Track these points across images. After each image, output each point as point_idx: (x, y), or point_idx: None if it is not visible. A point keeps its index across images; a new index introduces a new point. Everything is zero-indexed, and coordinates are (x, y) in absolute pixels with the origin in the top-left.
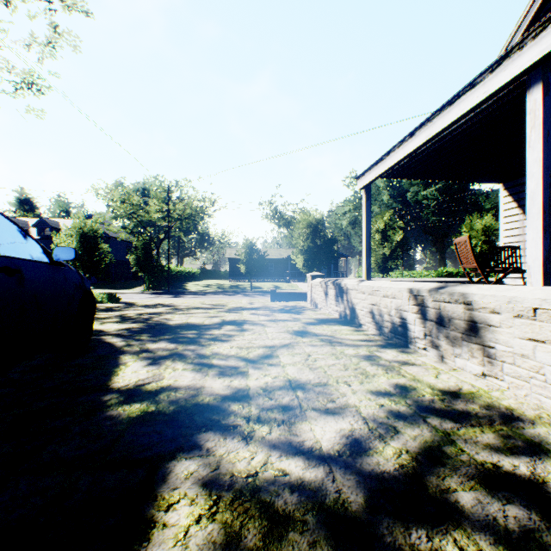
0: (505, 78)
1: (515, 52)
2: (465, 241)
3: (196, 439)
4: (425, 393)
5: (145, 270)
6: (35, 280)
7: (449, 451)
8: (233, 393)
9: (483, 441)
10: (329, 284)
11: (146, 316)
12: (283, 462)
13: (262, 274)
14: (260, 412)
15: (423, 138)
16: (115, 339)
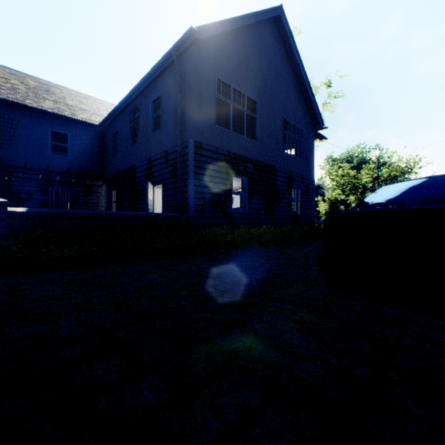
0: None
1: None
2: None
3: None
4: None
5: None
6: None
7: None
8: None
9: None
10: None
11: None
12: None
13: None
14: None
15: None
16: None
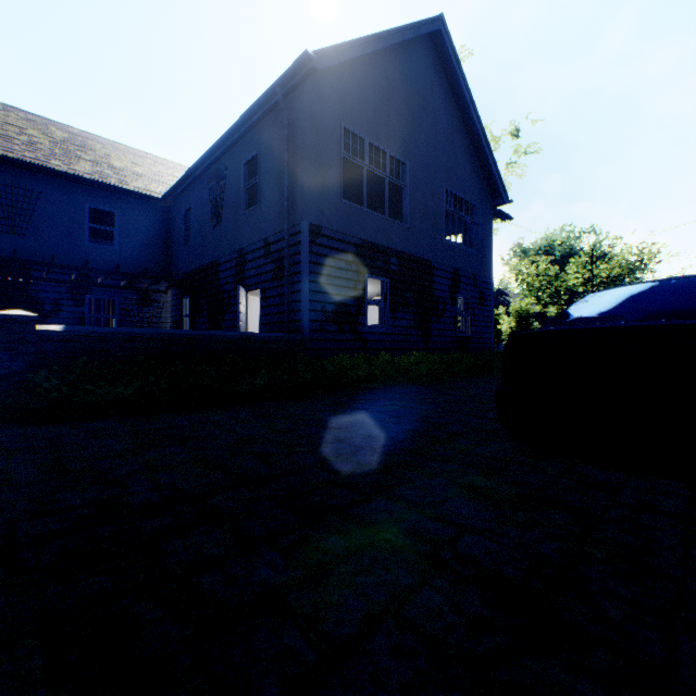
0: None
1: None
2: None
3: None
4: None
5: None
6: None
7: None
8: None
9: None
10: None
11: None
12: None
13: None
14: None
15: None
16: None
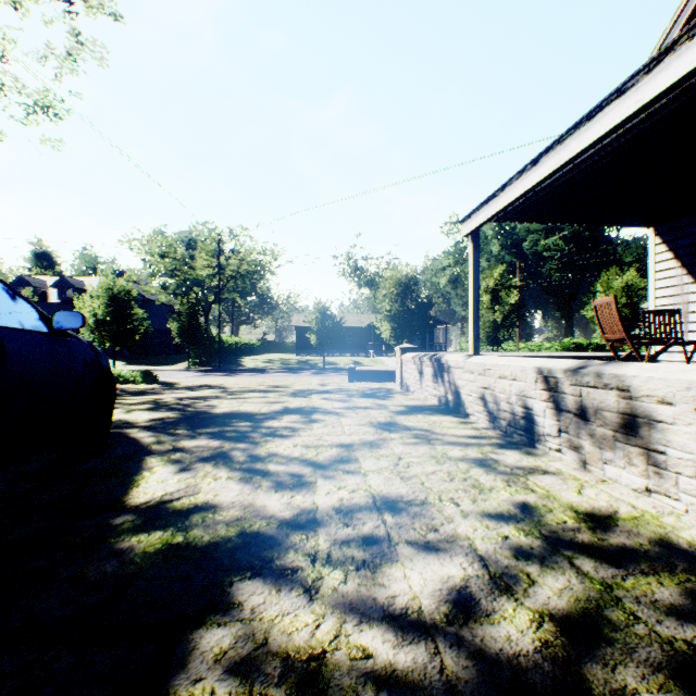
0: (668, 80)
1: (682, 44)
2: (609, 303)
3: (237, 591)
4: (567, 517)
5: (191, 342)
6: (24, 356)
7: (616, 618)
8: (294, 515)
9: (664, 600)
10: (425, 360)
11: (187, 401)
12: (364, 634)
13: (337, 346)
14: (331, 547)
15: (550, 166)
16: (142, 433)
